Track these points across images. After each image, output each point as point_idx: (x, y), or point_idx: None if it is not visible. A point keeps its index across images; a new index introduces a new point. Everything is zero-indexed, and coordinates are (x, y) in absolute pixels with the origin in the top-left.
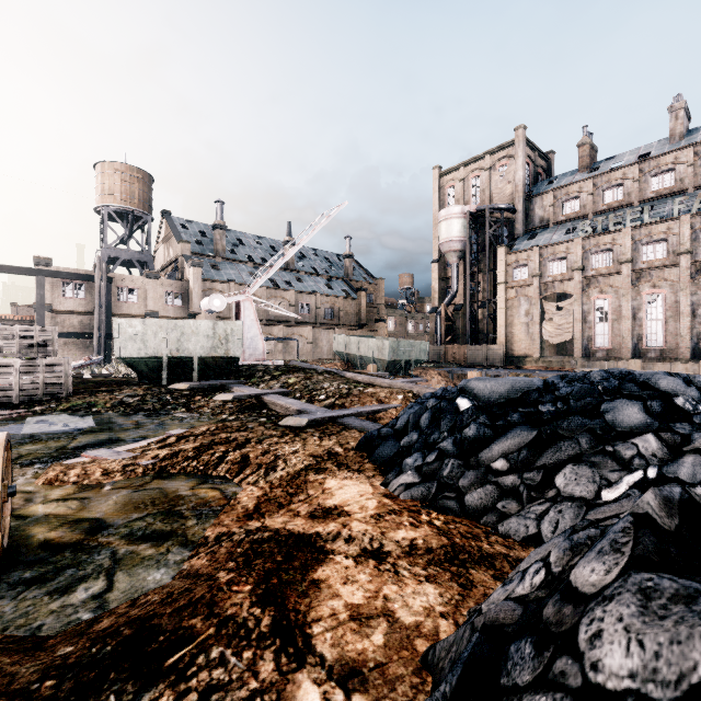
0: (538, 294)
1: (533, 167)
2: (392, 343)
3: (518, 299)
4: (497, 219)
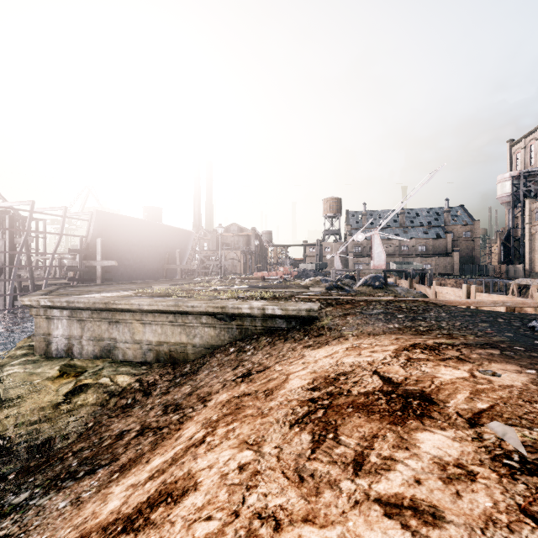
0: None
1: None
2: (398, 265)
3: (537, 234)
4: (532, 178)
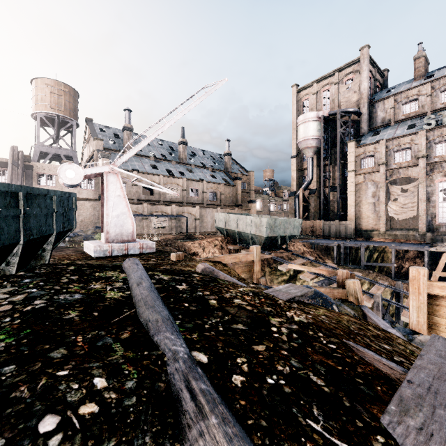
0: (384, 178)
1: (373, 80)
2: (269, 220)
3: (366, 183)
4: (346, 120)
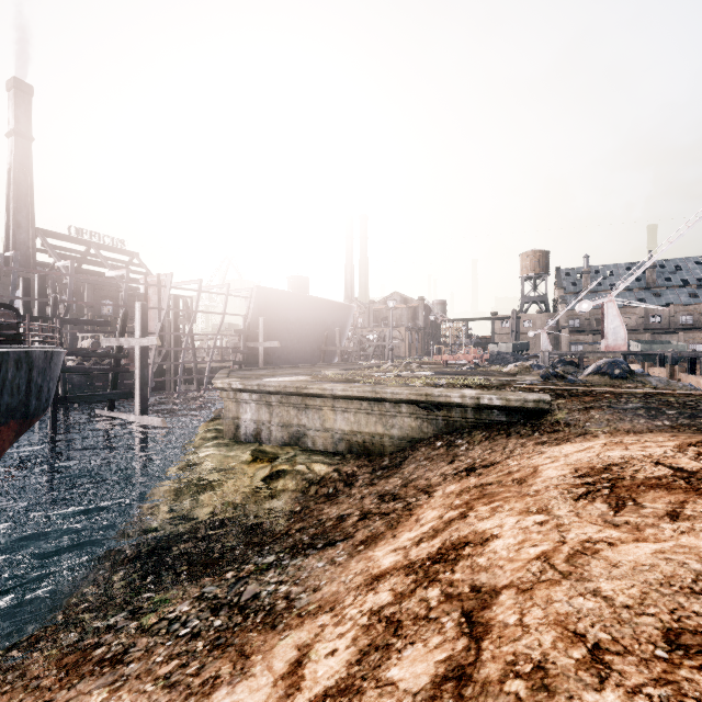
0: None
1: None
2: (644, 346)
3: None
4: None
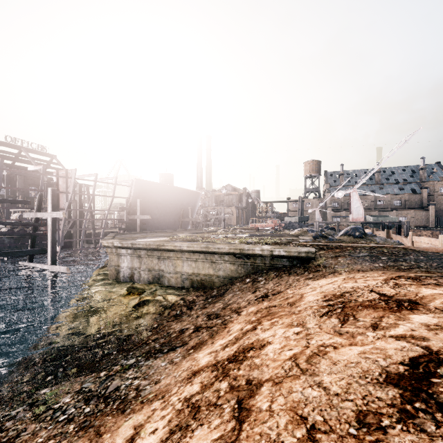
0: None
1: None
2: (374, 218)
3: None
4: None
